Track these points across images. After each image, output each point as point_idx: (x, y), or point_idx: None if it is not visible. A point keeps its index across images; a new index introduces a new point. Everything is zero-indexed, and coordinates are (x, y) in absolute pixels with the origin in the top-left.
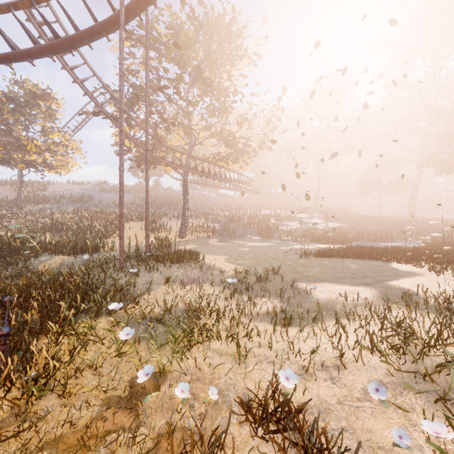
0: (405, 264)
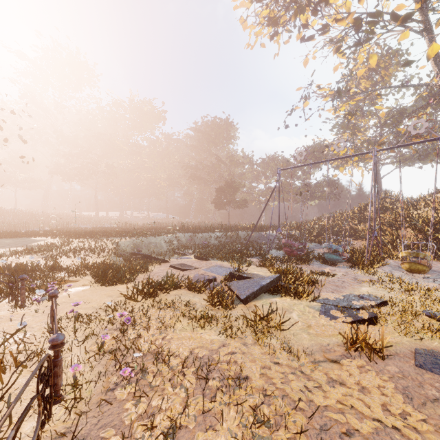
0: (39, 237)
